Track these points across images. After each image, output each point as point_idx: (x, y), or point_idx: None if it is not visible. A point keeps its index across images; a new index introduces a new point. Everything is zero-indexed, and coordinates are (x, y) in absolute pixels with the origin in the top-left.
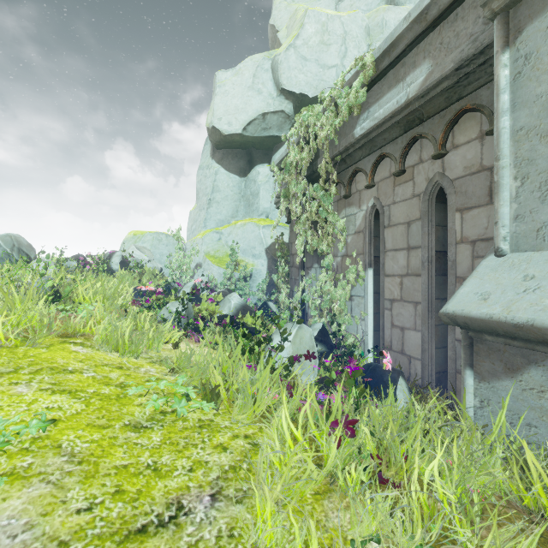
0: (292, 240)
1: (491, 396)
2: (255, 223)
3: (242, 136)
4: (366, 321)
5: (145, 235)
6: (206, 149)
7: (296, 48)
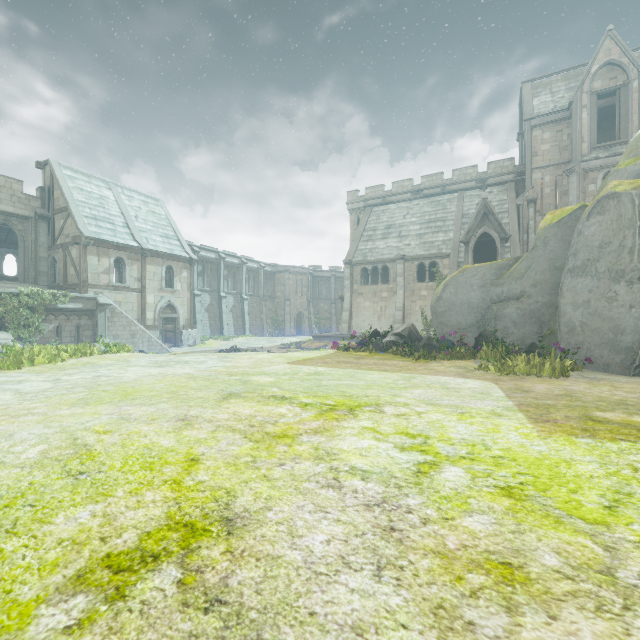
0: None
1: None
2: None
3: None
4: None
5: None
6: None
7: None
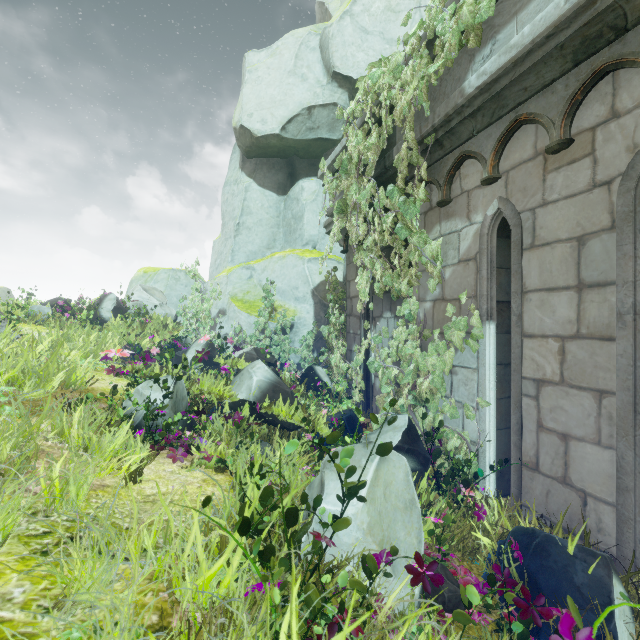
0: (350, 276)
1: None
2: (298, 255)
3: (281, 138)
4: (481, 412)
5: (159, 272)
6: (234, 159)
7: (354, 16)
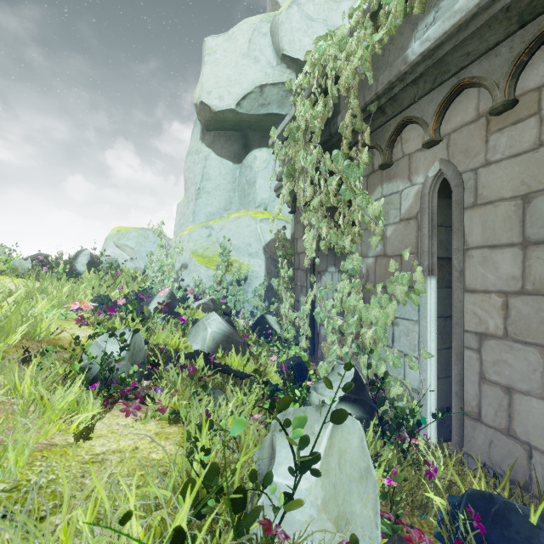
0: (297, 234)
1: None
2: (251, 215)
3: (236, 113)
4: (422, 361)
5: (130, 231)
6: (195, 132)
7: (300, 5)
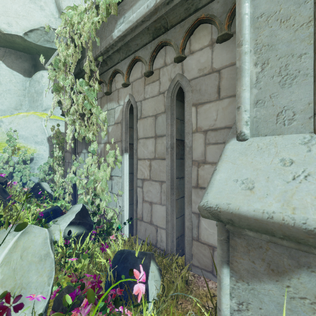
0: (66, 129)
1: (250, 300)
2: (37, 115)
3: (24, 40)
4: (123, 197)
5: None
6: None
7: None
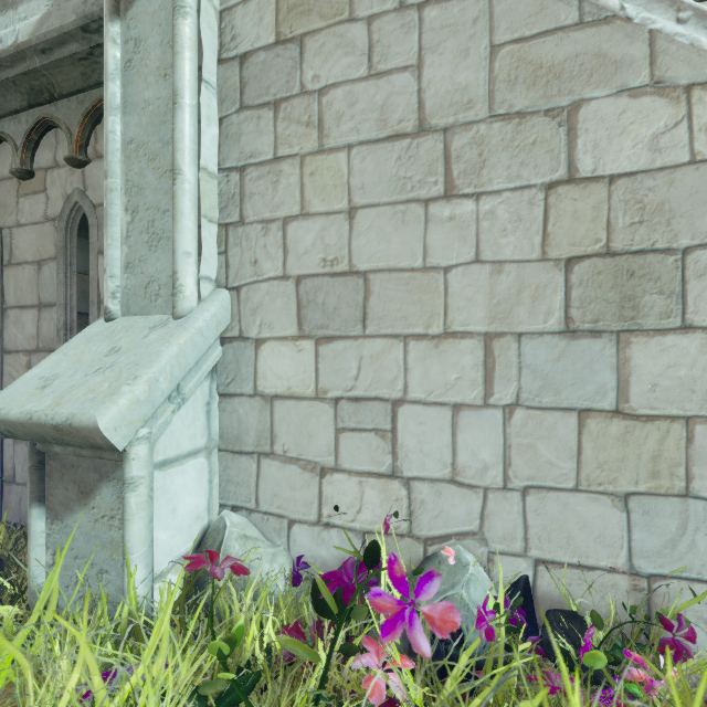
0: None
1: (64, 542)
2: None
3: None
4: None
5: None
6: None
7: None
